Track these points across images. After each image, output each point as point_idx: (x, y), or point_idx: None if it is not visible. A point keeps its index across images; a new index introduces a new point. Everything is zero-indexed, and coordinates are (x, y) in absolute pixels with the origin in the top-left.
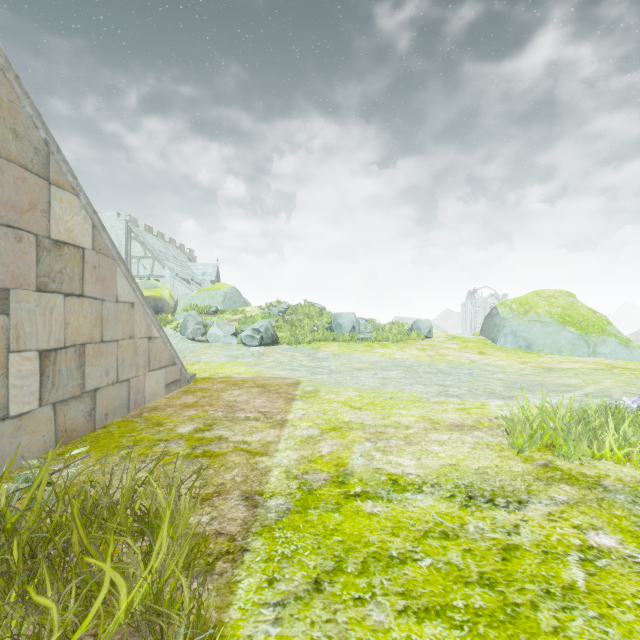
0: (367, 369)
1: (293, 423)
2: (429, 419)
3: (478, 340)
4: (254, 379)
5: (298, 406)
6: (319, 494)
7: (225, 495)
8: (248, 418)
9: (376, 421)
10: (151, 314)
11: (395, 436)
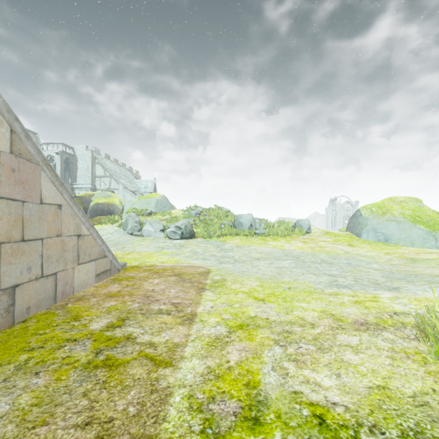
0: (264, 259)
1: (202, 318)
2: (331, 314)
3: (346, 235)
4: (173, 268)
5: (207, 297)
6: None
7: None
8: (160, 311)
9: (281, 316)
10: (82, 215)
11: (303, 338)
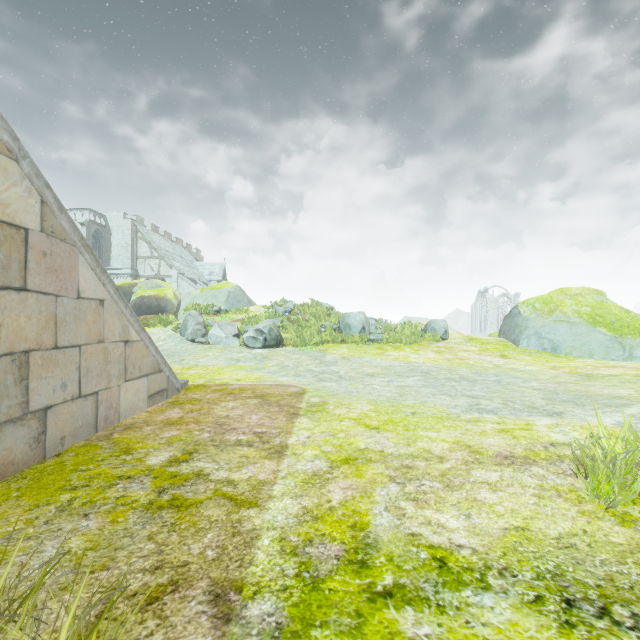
0: (380, 375)
1: (295, 451)
2: (466, 446)
3: (498, 342)
4: (253, 387)
5: (302, 425)
6: (329, 590)
7: (184, 590)
8: (239, 442)
9: (399, 448)
10: (130, 313)
11: (428, 474)
